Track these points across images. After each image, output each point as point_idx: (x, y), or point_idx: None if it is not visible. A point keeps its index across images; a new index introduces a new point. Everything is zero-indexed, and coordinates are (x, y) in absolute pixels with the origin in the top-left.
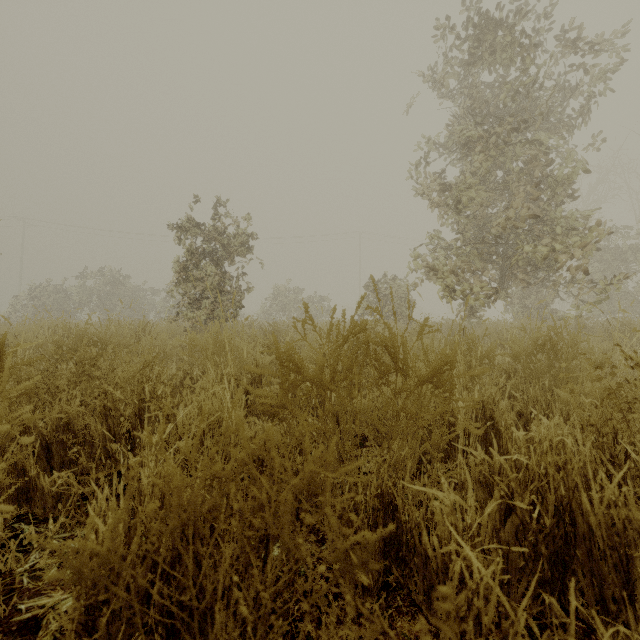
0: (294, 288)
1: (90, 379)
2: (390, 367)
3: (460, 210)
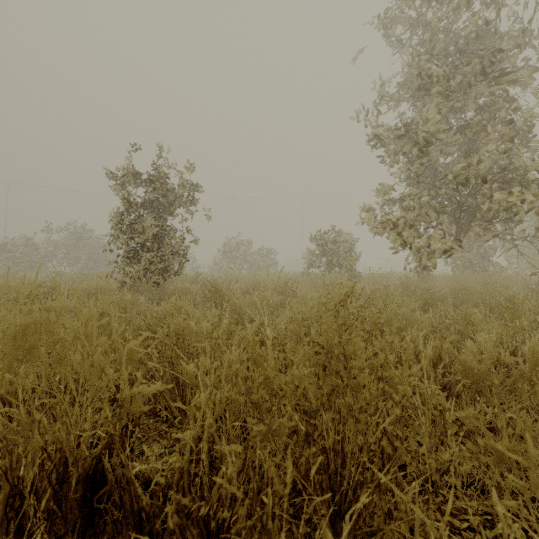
0: (244, 242)
1: None
2: None
3: (419, 155)
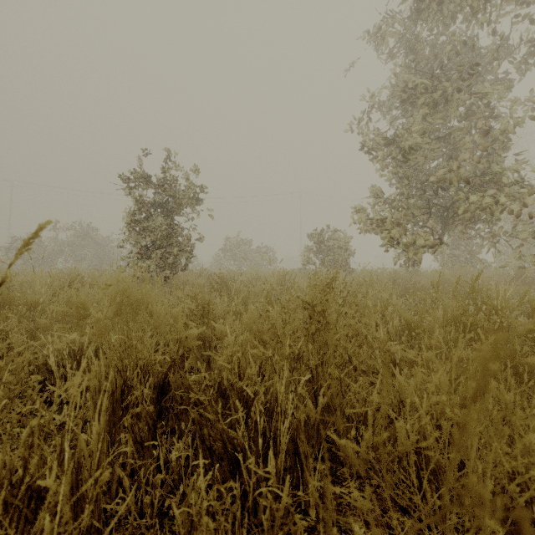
0: (244, 240)
1: None
2: None
3: (405, 161)
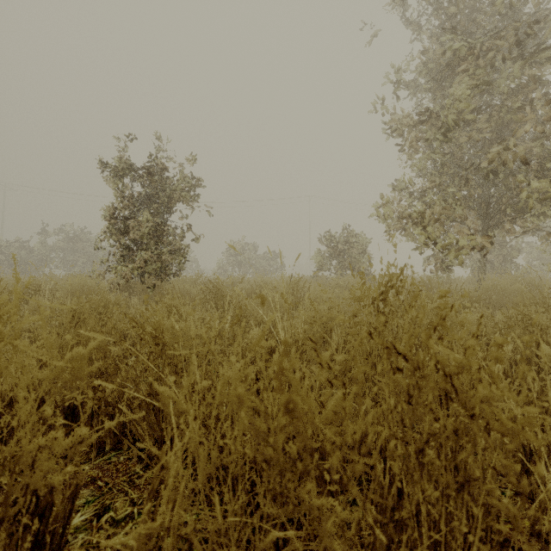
0: (249, 245)
1: None
2: None
3: (446, 140)
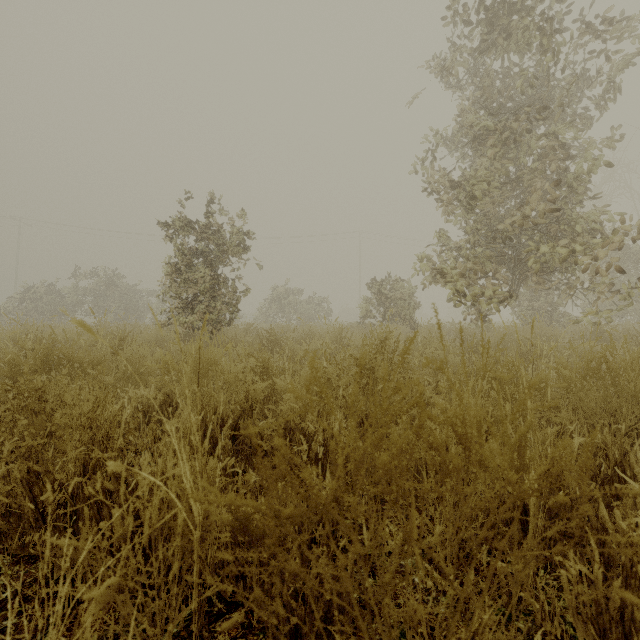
0: (293, 289)
1: (34, 416)
2: (460, 463)
3: (471, 208)
